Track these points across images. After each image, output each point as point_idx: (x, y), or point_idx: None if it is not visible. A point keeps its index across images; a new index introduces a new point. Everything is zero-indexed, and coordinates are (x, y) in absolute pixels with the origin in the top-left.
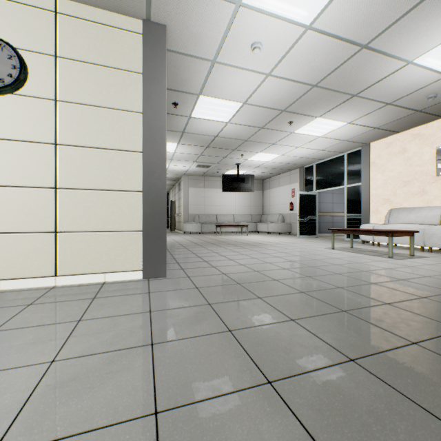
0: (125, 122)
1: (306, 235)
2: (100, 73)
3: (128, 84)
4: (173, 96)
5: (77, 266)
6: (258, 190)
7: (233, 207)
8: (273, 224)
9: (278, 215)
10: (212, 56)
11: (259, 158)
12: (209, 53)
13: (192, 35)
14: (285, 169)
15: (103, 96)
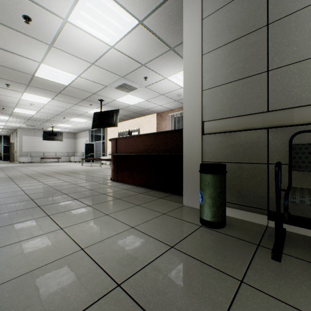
0: None
1: (89, 162)
2: None
3: None
4: (2, 106)
5: None
6: (73, 139)
7: (56, 147)
8: (77, 157)
9: (81, 152)
10: (16, 103)
11: (63, 125)
12: (14, 102)
13: (6, 99)
14: (82, 130)
15: None
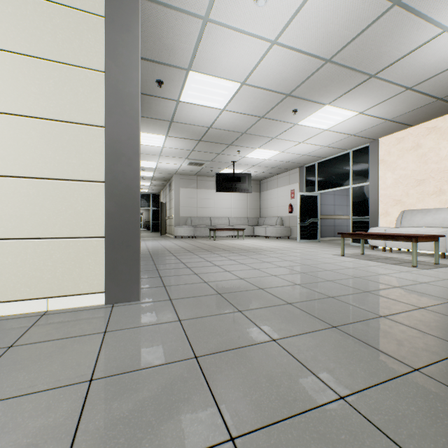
0: (78, 84)
1: (308, 239)
2: (40, 9)
3: (83, 29)
4: (156, 70)
5: (3, 289)
6: (255, 191)
7: (229, 209)
8: (272, 227)
9: (276, 218)
10: (204, 11)
11: (257, 155)
12: (199, 5)
13: None
14: (284, 168)
15: (44, 42)
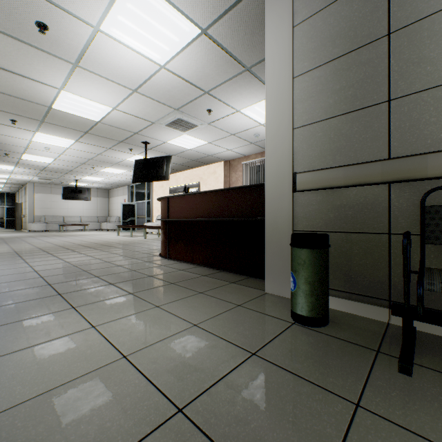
0: None
1: (128, 230)
2: None
3: None
4: (5, 152)
5: None
6: (105, 197)
7: (81, 210)
8: (111, 223)
9: (116, 217)
10: (25, 147)
11: (91, 178)
12: (23, 146)
13: (11, 142)
14: (118, 185)
15: None
